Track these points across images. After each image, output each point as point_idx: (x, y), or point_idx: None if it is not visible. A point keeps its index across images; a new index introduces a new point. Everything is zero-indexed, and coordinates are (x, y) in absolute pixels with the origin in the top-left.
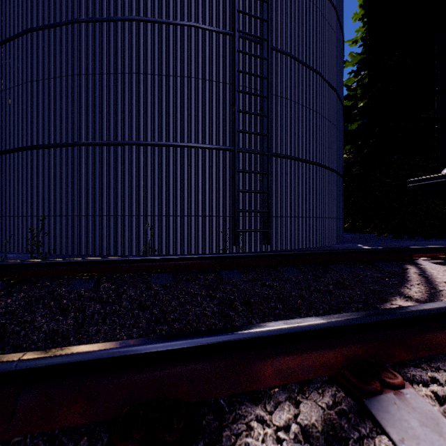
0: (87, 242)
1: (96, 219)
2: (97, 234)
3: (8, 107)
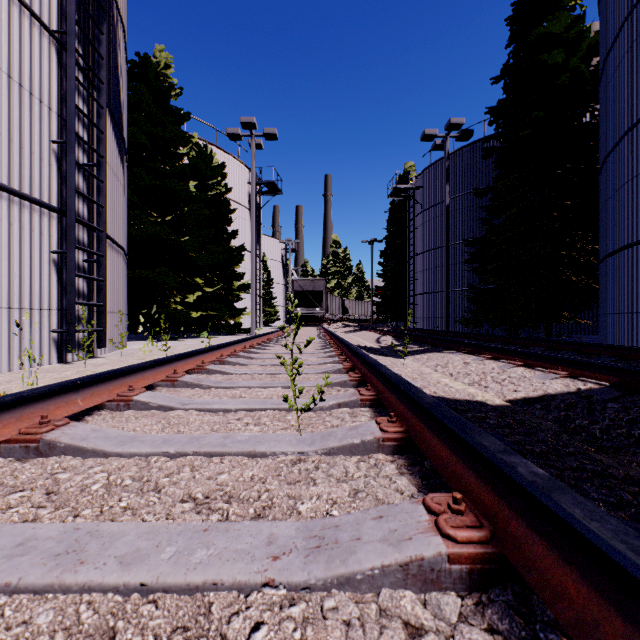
0: (631, 338)
1: (637, 317)
2: (638, 331)
3: (601, 225)
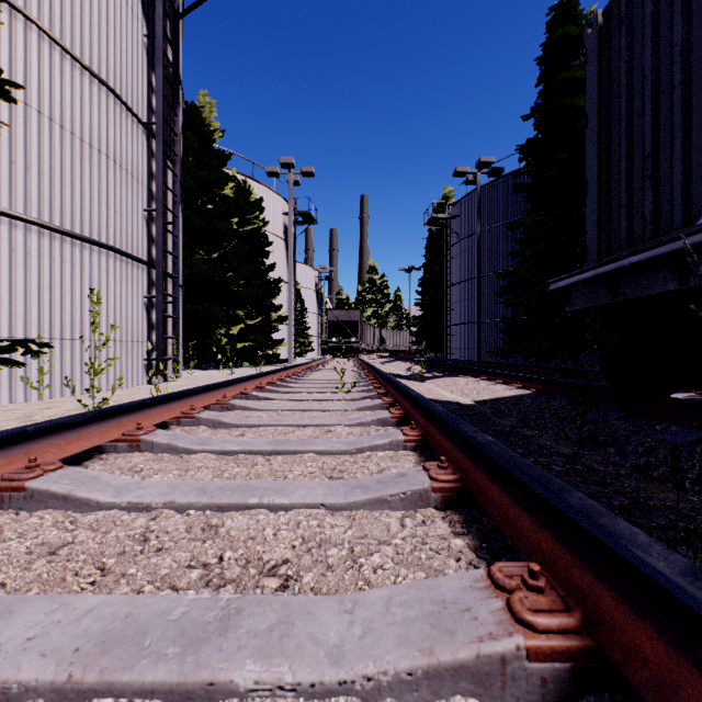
0: None
1: None
2: None
3: None
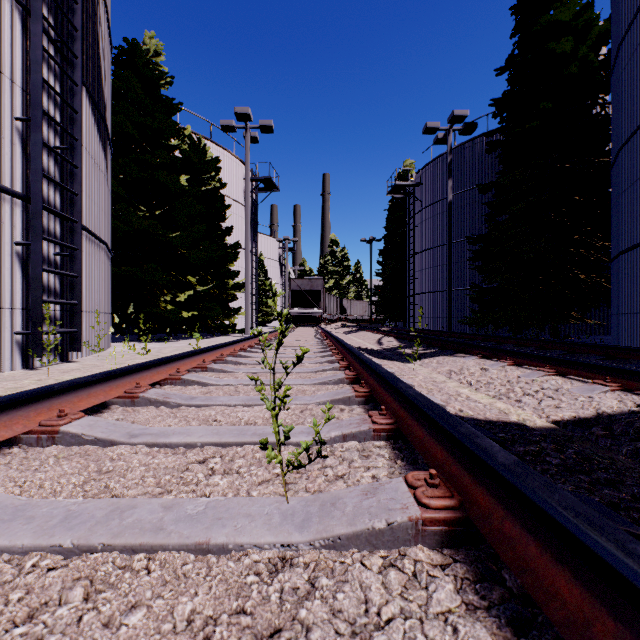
0: None
1: None
2: None
3: (614, 220)
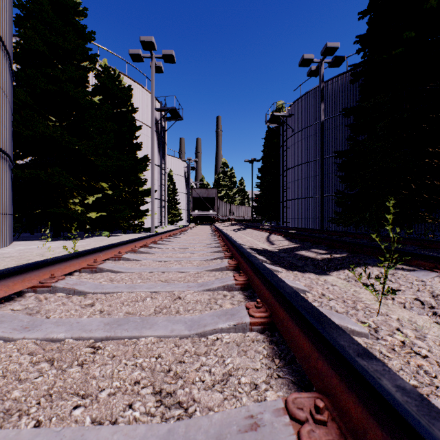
0: None
1: None
2: None
3: None
